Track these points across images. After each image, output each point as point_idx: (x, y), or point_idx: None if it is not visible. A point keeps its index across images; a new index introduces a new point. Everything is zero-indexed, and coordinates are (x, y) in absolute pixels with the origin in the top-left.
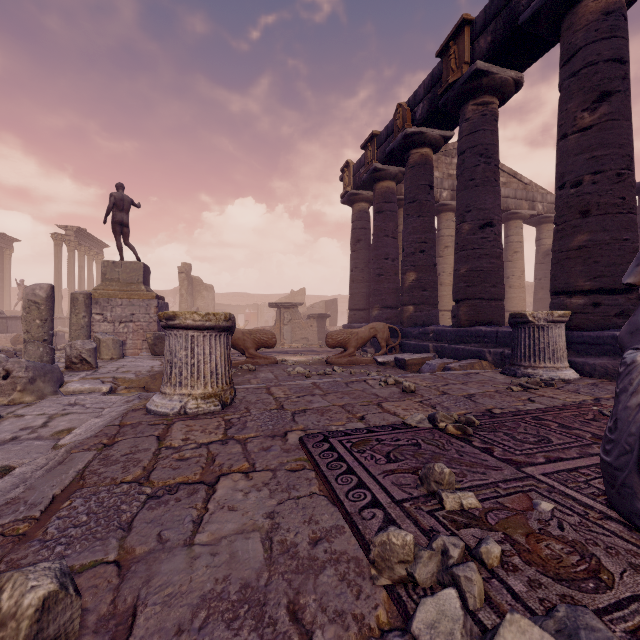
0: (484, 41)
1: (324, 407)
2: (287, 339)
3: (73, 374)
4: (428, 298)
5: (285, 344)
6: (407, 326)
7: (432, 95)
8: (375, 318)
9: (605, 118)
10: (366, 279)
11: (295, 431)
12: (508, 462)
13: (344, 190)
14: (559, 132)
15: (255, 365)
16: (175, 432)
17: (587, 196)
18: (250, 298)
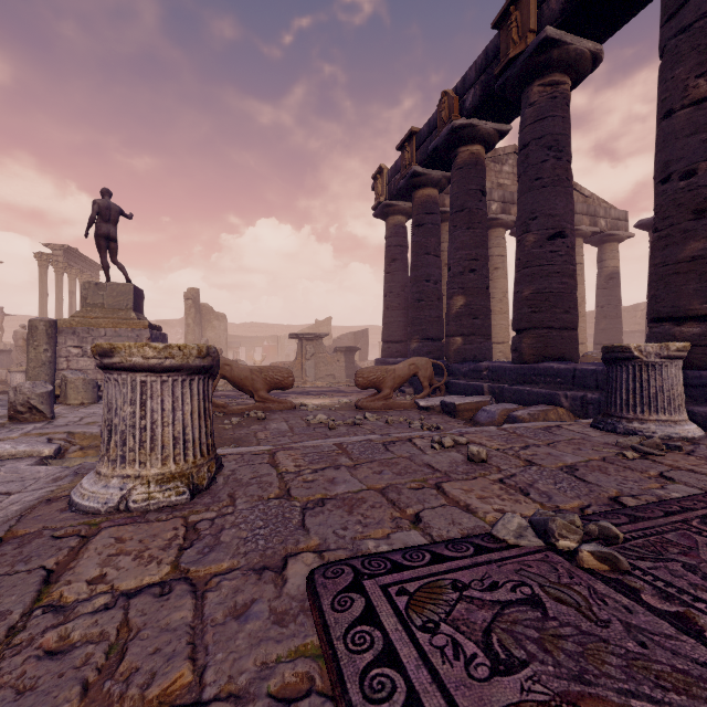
0: (556, 1)
1: (354, 493)
2: (310, 376)
3: (16, 428)
4: (480, 327)
5: (307, 382)
6: (454, 362)
7: (486, 77)
8: (414, 352)
9: None
10: (403, 306)
11: (302, 555)
12: None
13: (377, 200)
14: (661, 108)
15: (266, 411)
16: (87, 558)
17: (704, 190)
18: (269, 329)
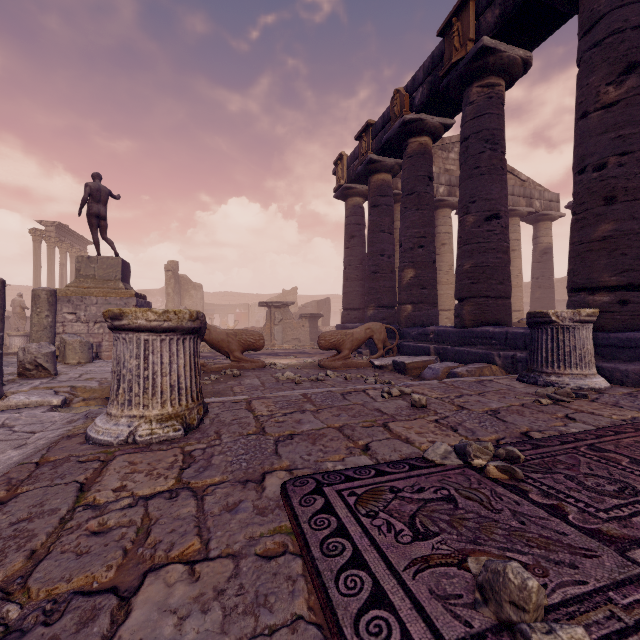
0: (491, 15)
1: (316, 430)
2: (278, 340)
3: (25, 382)
4: (427, 296)
5: (276, 345)
6: (405, 326)
7: (432, 78)
8: (370, 318)
9: (633, 92)
10: (360, 277)
11: (277, 472)
12: (599, 538)
13: (337, 184)
14: (578, 110)
15: (240, 369)
16: (109, 475)
17: (613, 180)
18: (241, 298)
